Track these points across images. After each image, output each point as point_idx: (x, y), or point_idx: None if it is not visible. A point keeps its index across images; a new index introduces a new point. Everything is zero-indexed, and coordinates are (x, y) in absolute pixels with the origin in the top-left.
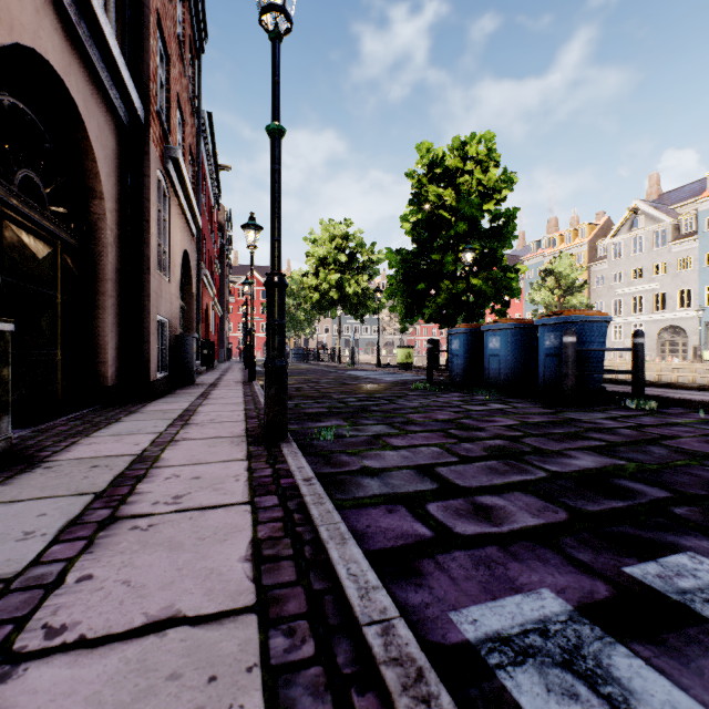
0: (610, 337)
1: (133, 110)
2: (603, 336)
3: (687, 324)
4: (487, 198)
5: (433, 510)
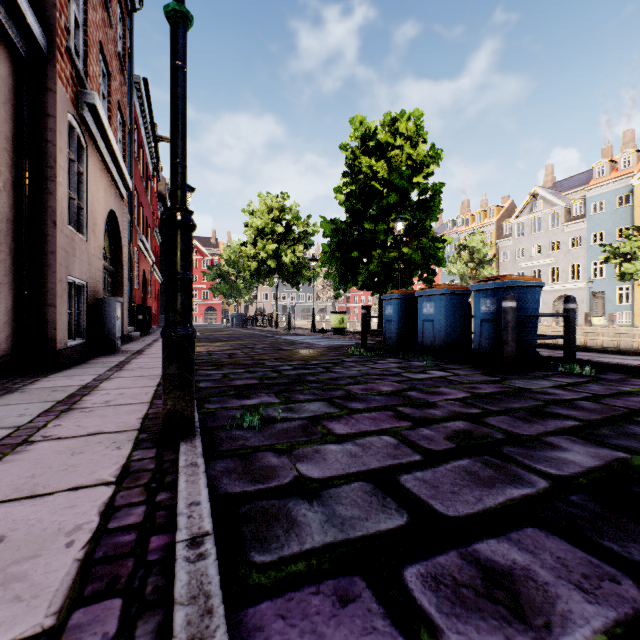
0: None
1: (31, 36)
2: (537, 301)
3: (577, 293)
4: (418, 171)
5: (417, 588)
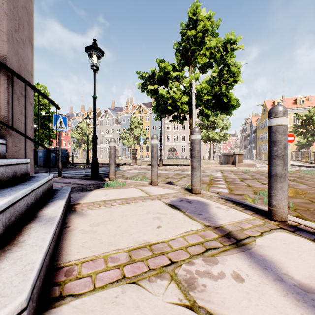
0: (100, 151)
1: None
2: (65, 153)
3: (119, 148)
4: (43, 109)
5: None
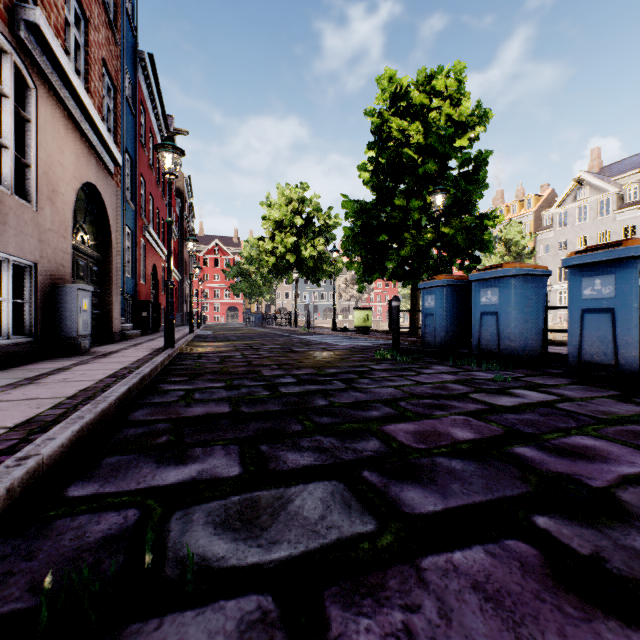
0: (556, 302)
1: None
2: None
3: None
4: (462, 131)
5: None
